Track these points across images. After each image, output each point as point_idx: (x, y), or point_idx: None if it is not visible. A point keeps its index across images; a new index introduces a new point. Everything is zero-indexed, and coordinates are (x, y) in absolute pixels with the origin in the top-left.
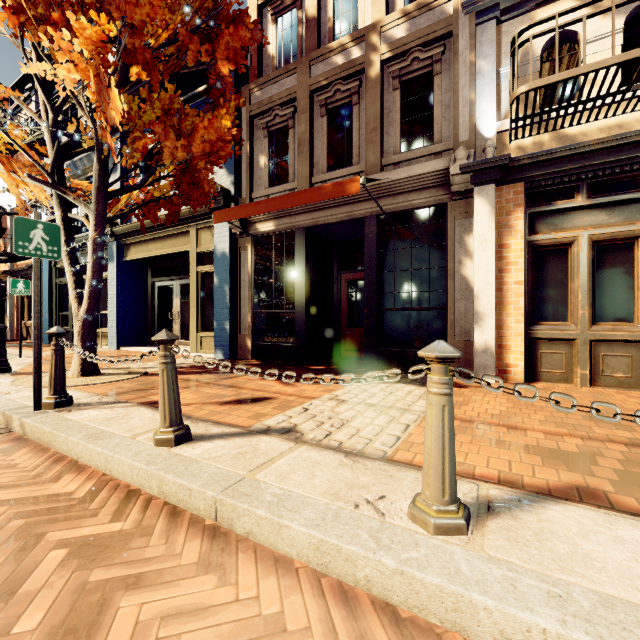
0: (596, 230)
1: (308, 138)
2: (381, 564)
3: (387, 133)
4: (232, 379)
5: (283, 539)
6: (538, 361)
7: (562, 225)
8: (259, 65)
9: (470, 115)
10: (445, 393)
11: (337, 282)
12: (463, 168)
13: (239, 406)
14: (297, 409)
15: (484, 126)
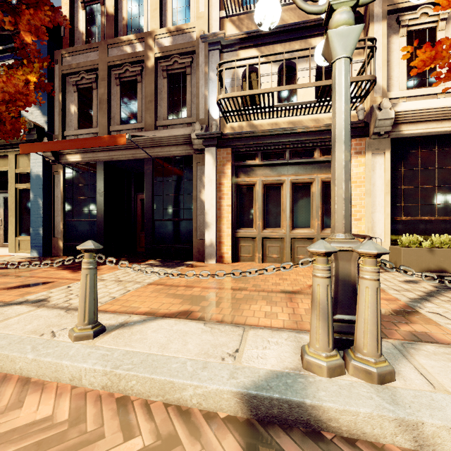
0: (264, 178)
1: (106, 99)
2: (27, 358)
3: (160, 105)
4: (31, 271)
5: None
6: (239, 250)
7: (250, 174)
8: (71, 37)
9: (205, 104)
10: (88, 268)
11: (134, 200)
12: (198, 135)
13: (18, 289)
14: (62, 287)
15: (213, 112)
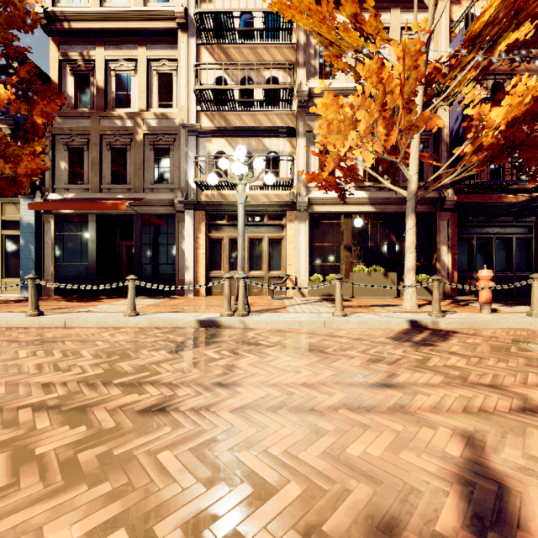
0: (230, 235)
1: (98, 162)
2: (113, 320)
3: (147, 171)
4: (47, 303)
5: (88, 323)
6: (212, 287)
7: (220, 231)
8: None
9: (185, 176)
10: (132, 287)
11: (119, 246)
12: (180, 202)
13: (59, 309)
14: (91, 307)
15: (192, 182)
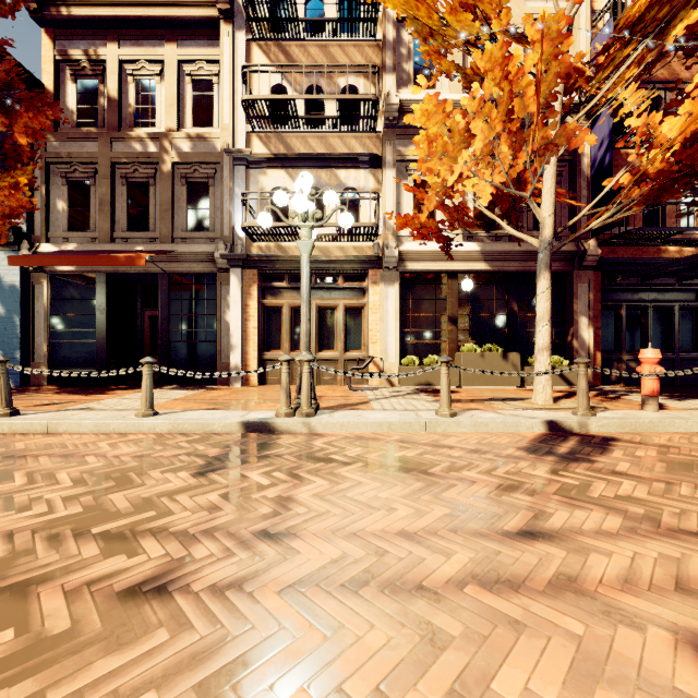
0: (292, 301)
1: (109, 200)
2: (118, 422)
3: (177, 214)
4: (33, 396)
5: (82, 427)
6: (267, 373)
7: (278, 296)
8: None
9: (230, 220)
10: (148, 374)
11: (140, 318)
12: (222, 256)
13: (47, 405)
14: (93, 403)
15: (239, 229)
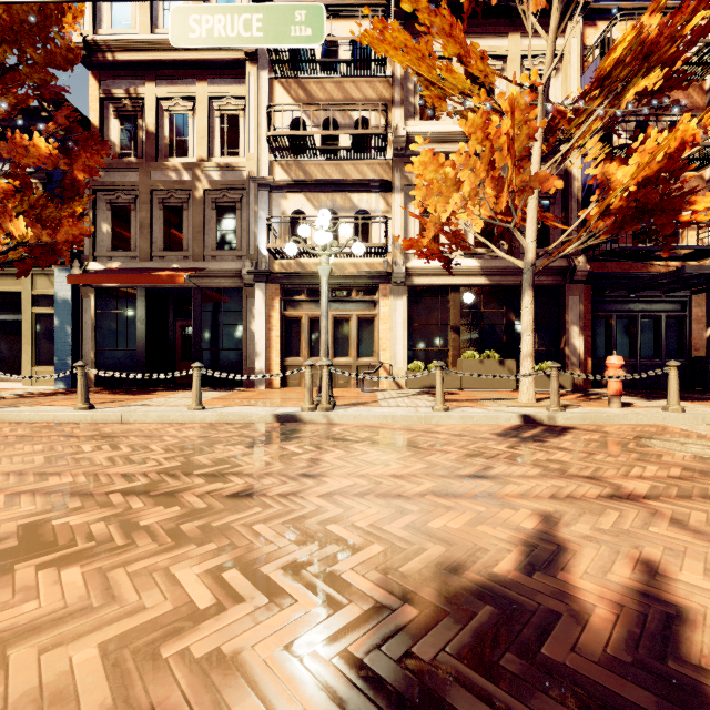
0: (310, 313)
1: (149, 223)
2: (177, 414)
3: (208, 235)
4: (90, 396)
5: (148, 418)
6: (288, 377)
7: (298, 308)
8: None
9: (255, 241)
10: (198, 376)
11: (173, 327)
12: (249, 272)
13: (109, 403)
14: (146, 401)
15: (263, 248)
